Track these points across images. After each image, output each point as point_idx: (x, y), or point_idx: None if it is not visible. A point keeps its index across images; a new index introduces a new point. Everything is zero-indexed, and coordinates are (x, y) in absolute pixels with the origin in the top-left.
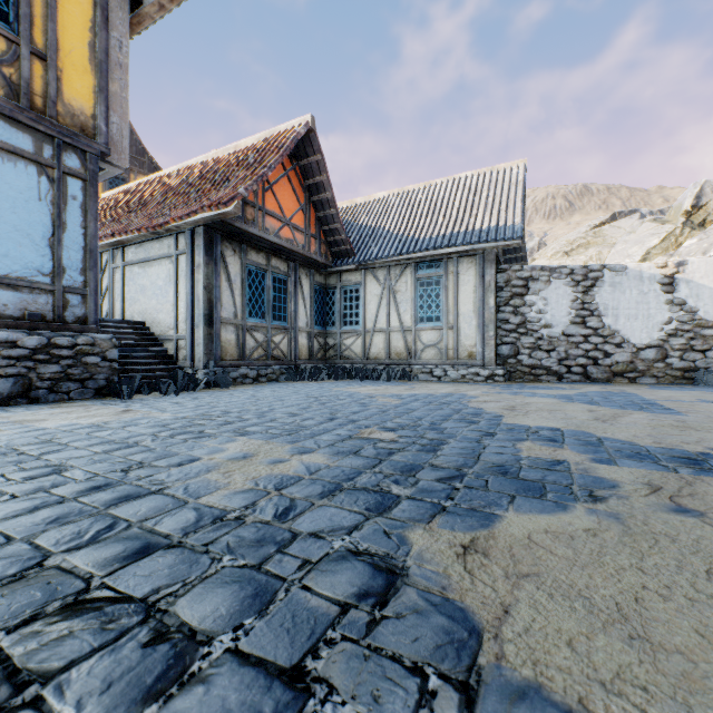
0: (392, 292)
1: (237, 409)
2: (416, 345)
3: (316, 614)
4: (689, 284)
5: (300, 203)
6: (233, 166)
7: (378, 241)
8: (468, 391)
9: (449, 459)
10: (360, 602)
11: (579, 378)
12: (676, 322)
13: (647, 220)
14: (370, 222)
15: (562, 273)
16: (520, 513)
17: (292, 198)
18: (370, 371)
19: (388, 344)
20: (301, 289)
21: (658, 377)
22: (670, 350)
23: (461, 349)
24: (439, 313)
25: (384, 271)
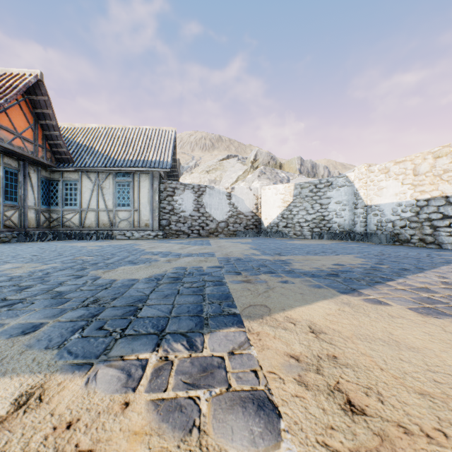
0: (100, 188)
1: None
2: (115, 219)
3: (63, 280)
4: (235, 197)
5: (30, 123)
6: None
7: (91, 155)
8: (140, 242)
9: (112, 260)
10: (74, 278)
11: (197, 235)
12: (232, 212)
13: (239, 162)
14: (85, 142)
15: (189, 187)
16: (126, 266)
17: (23, 120)
18: (85, 234)
19: (98, 218)
20: (30, 180)
21: (226, 234)
22: (229, 223)
23: (142, 222)
24: (129, 202)
25: (95, 174)
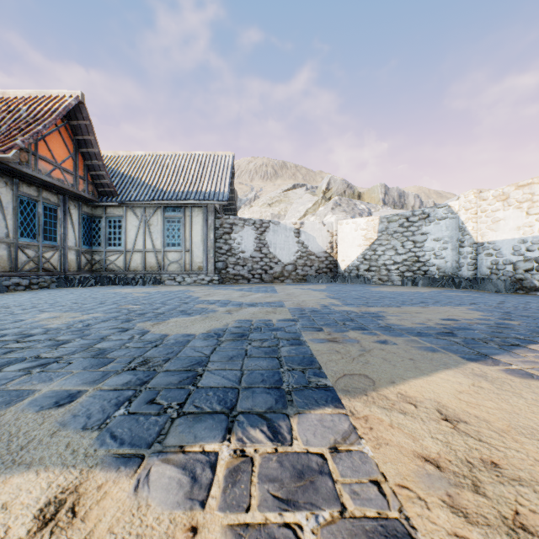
0: (147, 225)
1: (28, 303)
2: (164, 262)
3: (106, 334)
4: (305, 234)
5: (70, 152)
6: (3, 112)
7: (137, 187)
8: (193, 289)
9: (162, 310)
10: (119, 332)
11: (259, 280)
12: (300, 252)
13: (308, 192)
14: (131, 172)
15: (250, 222)
16: (178, 318)
17: (63, 148)
18: (130, 279)
19: (144, 260)
20: (70, 216)
21: (293, 279)
22: (298, 266)
23: (194, 264)
24: (180, 241)
25: (142, 209)
